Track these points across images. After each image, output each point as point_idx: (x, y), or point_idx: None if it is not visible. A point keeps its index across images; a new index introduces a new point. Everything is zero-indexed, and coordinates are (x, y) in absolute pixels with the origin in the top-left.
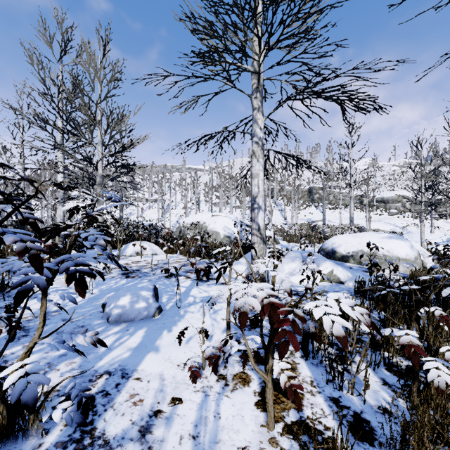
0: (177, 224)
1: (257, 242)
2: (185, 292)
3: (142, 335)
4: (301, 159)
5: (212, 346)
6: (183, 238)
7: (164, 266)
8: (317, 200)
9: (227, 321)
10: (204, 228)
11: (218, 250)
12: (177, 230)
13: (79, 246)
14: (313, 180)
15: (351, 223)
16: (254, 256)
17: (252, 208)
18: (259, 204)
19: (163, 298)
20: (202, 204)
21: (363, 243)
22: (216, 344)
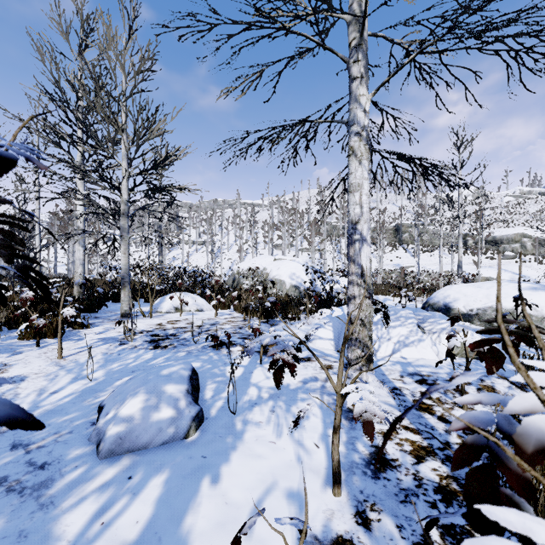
0: (230, 271)
1: (360, 295)
2: (242, 376)
3: (157, 493)
4: (422, 166)
5: (310, 539)
6: (238, 289)
7: (211, 328)
8: (406, 241)
9: (334, 465)
10: (264, 275)
11: (316, 316)
12: (230, 279)
13: (102, 298)
14: (401, 215)
15: (459, 269)
16: (353, 319)
17: (350, 241)
18: (363, 235)
19: (207, 390)
20: (260, 246)
21: (493, 297)
22: (318, 530)
